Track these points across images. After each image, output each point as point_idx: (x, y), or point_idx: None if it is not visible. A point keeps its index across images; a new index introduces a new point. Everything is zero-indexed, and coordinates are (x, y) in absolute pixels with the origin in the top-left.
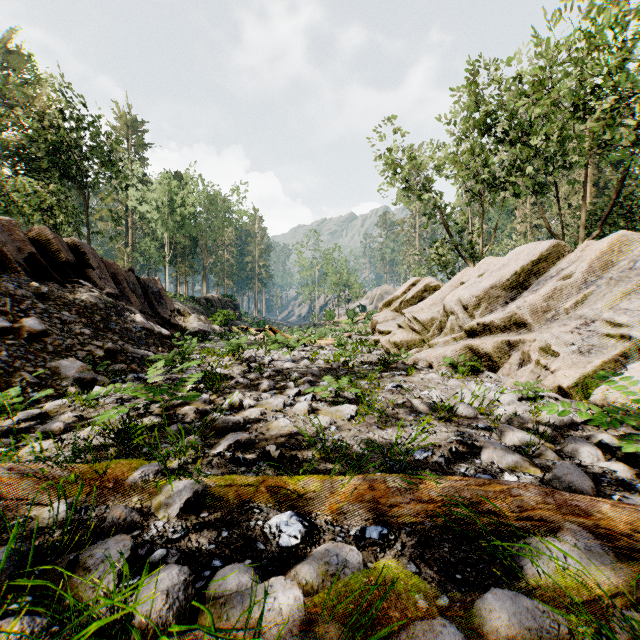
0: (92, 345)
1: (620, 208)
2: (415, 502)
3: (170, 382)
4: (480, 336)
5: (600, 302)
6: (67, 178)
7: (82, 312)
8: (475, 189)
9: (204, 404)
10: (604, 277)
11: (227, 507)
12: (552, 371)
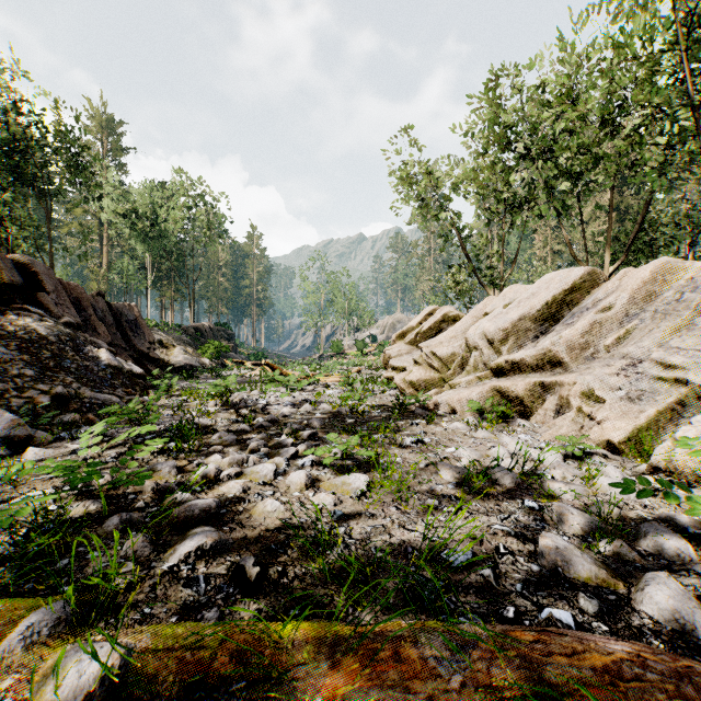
0: (35, 390)
1: (646, 234)
2: (464, 672)
3: (132, 439)
4: (508, 375)
5: (647, 339)
6: (23, 183)
7: (26, 347)
8: (495, 210)
9: (169, 475)
10: (648, 310)
11: (161, 694)
12: (598, 421)
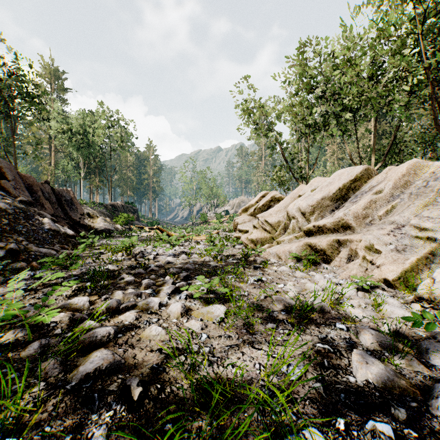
0: None
1: (396, 147)
2: None
3: (61, 280)
4: (315, 235)
5: (406, 211)
6: None
7: None
8: (303, 131)
9: (83, 307)
10: (406, 192)
11: None
12: (377, 265)
